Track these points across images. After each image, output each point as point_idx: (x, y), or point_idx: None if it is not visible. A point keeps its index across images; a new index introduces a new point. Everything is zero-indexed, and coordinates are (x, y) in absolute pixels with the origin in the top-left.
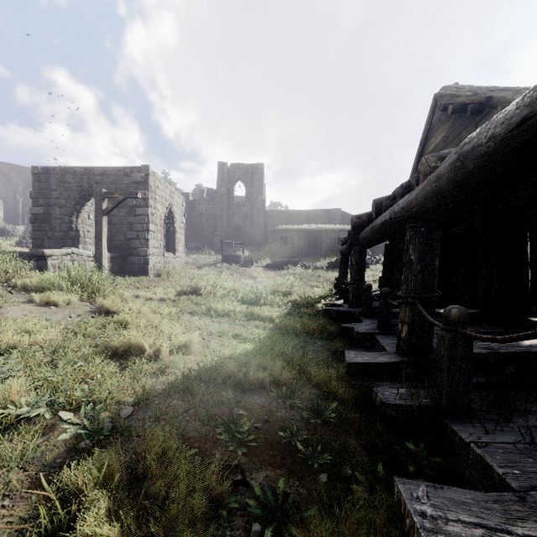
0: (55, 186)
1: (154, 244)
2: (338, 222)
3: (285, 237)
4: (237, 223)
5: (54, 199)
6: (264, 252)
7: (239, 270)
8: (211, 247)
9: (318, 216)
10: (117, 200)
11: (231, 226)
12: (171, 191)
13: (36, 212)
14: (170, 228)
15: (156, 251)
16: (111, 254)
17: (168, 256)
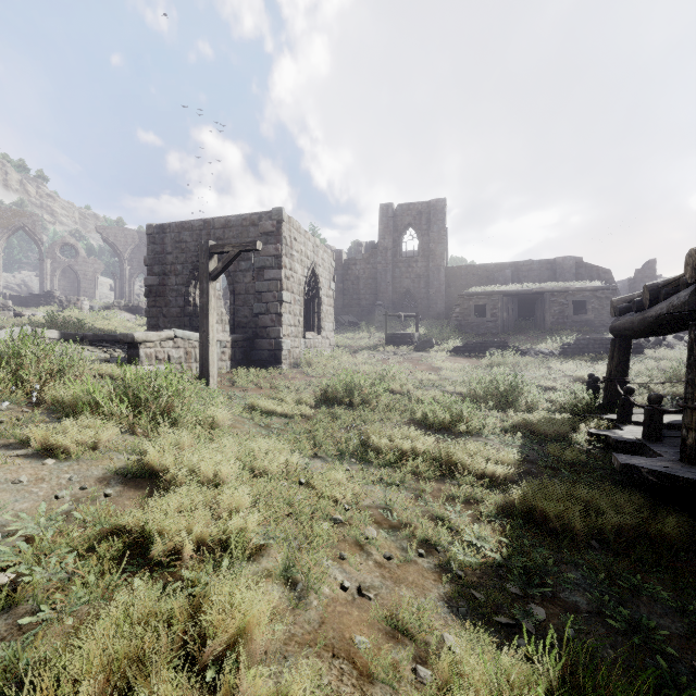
0: (171, 248)
1: (290, 321)
2: (568, 278)
3: (480, 305)
4: (407, 287)
5: (169, 265)
6: (449, 329)
7: (412, 356)
8: (370, 322)
9: (533, 271)
10: (229, 255)
11: (398, 291)
12: (315, 245)
13: (150, 283)
14: (314, 297)
15: (293, 330)
16: (231, 337)
17: (310, 337)
